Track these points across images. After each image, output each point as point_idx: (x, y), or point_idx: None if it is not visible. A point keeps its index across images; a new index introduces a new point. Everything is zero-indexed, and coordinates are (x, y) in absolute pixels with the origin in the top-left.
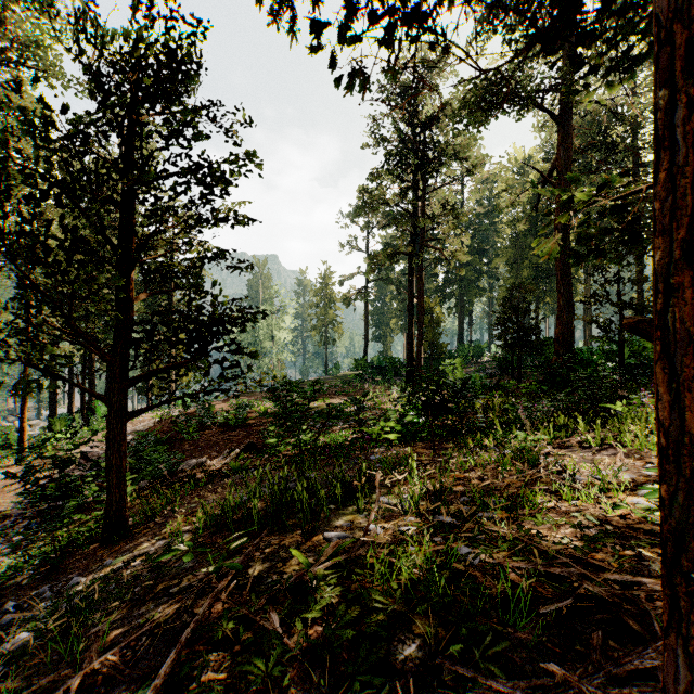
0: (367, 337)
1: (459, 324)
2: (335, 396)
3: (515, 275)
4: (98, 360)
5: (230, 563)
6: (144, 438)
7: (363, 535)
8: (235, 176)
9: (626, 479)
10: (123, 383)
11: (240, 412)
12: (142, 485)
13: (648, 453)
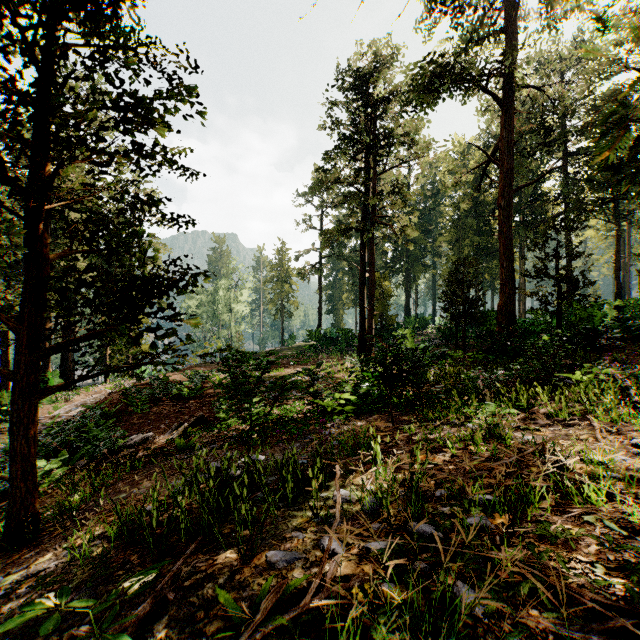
0: (320, 310)
1: (406, 298)
2: (290, 366)
3: (457, 253)
4: (54, 332)
5: (114, 634)
6: (89, 412)
7: (320, 569)
8: (167, 108)
9: (620, 462)
10: (32, 355)
11: (194, 383)
12: (80, 464)
13: (627, 428)
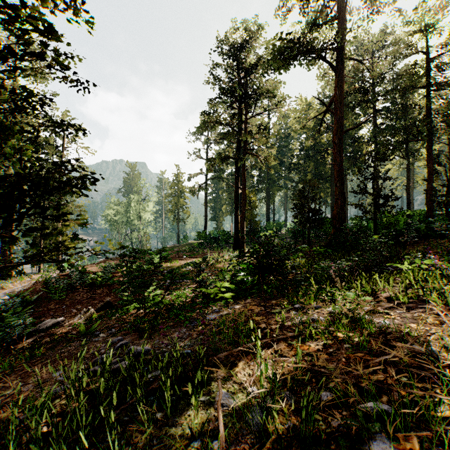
0: (206, 217)
1: (266, 209)
2: (183, 258)
3: (302, 178)
4: None
5: None
6: (9, 301)
7: None
8: None
9: None
10: None
11: (105, 273)
12: None
13: None
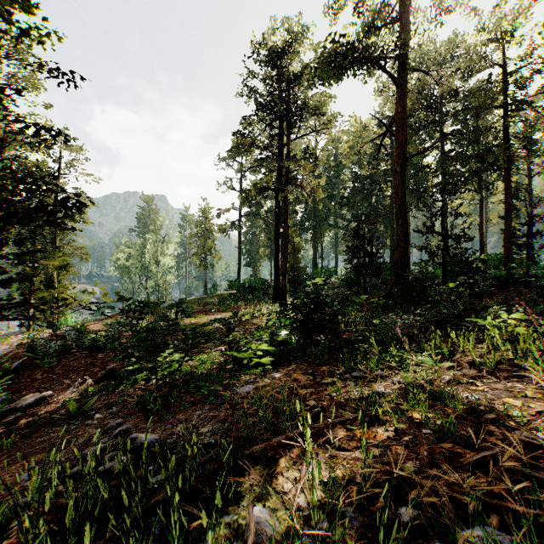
0: (240, 262)
1: (313, 253)
2: (211, 313)
3: (356, 215)
4: None
5: None
6: None
7: None
8: None
9: None
10: None
11: (111, 332)
12: None
13: None
